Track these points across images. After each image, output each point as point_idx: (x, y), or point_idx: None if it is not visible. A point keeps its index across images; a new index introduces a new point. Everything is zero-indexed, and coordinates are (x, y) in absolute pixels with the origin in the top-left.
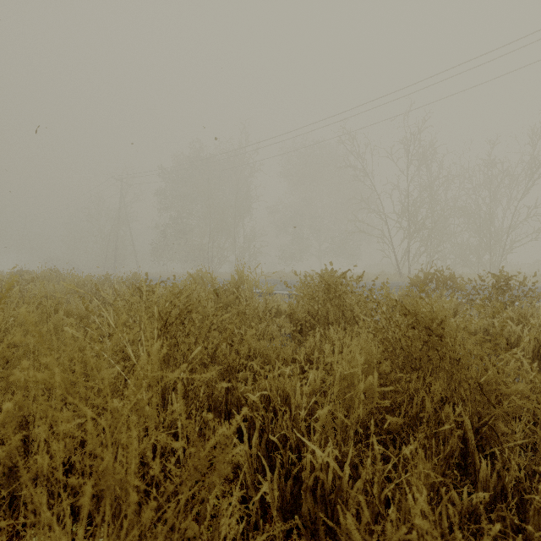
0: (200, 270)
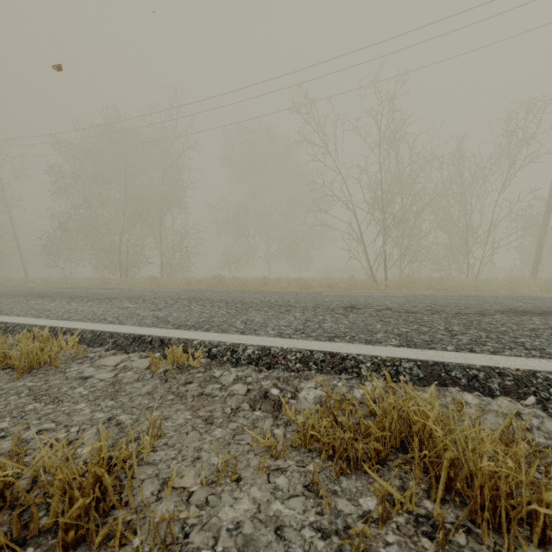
0: None
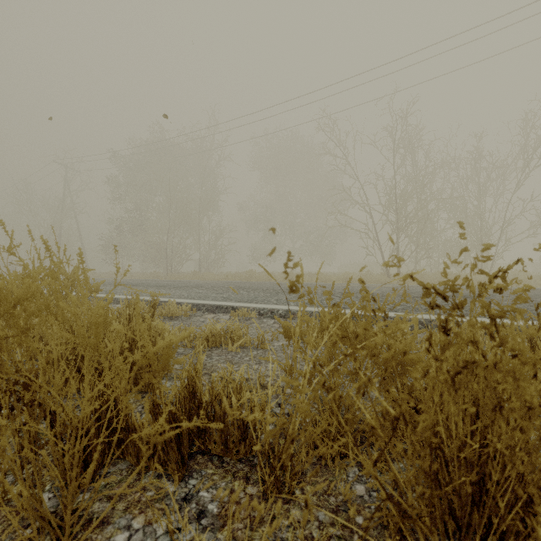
0: (50, 268)
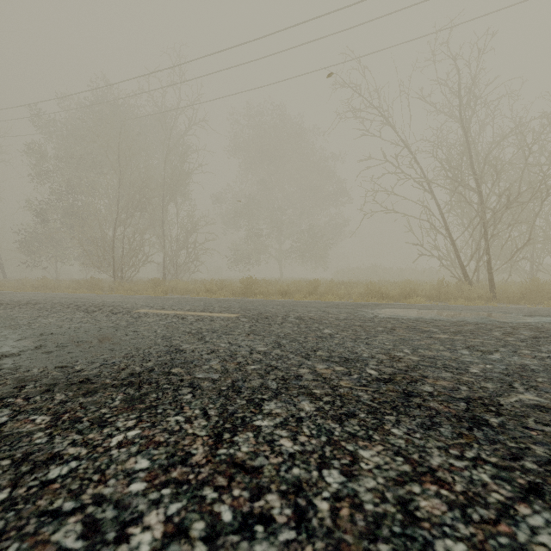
0: None
